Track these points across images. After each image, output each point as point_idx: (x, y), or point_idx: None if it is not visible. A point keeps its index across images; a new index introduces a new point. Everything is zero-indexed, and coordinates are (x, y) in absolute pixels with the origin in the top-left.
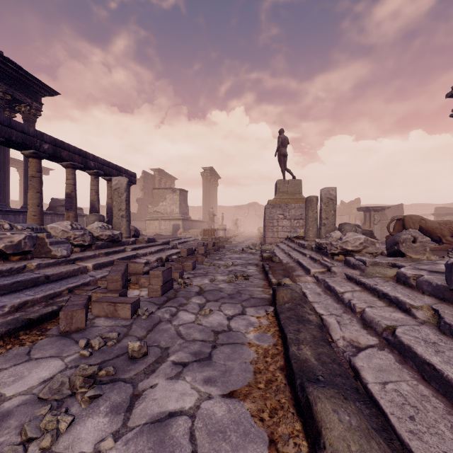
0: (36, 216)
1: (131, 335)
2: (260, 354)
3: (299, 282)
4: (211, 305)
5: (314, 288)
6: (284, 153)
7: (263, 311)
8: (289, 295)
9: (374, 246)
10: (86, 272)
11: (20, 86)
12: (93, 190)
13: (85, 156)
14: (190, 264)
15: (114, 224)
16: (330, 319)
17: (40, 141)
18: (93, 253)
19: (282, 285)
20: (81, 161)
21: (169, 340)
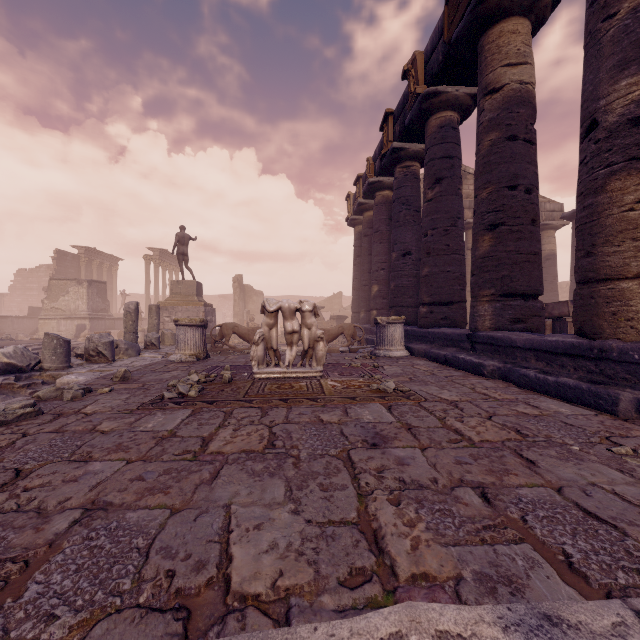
0: None
1: None
2: None
3: None
4: None
5: None
6: (182, 252)
7: None
8: None
9: None
10: None
11: None
12: None
13: None
14: None
15: None
16: None
17: None
18: None
19: None
20: None
21: None
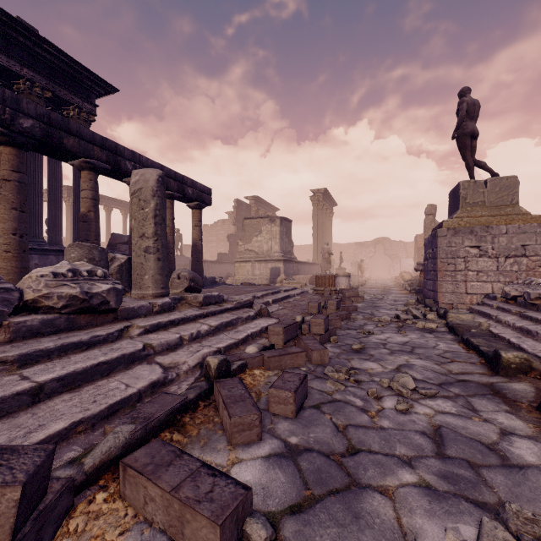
0: (10, 252)
1: None
2: None
3: None
4: None
5: None
6: (472, 132)
7: None
8: None
9: None
10: None
11: (66, 81)
12: None
13: (116, 152)
14: (289, 396)
15: (132, 266)
16: None
17: (13, 111)
18: None
19: None
20: (106, 159)
21: None
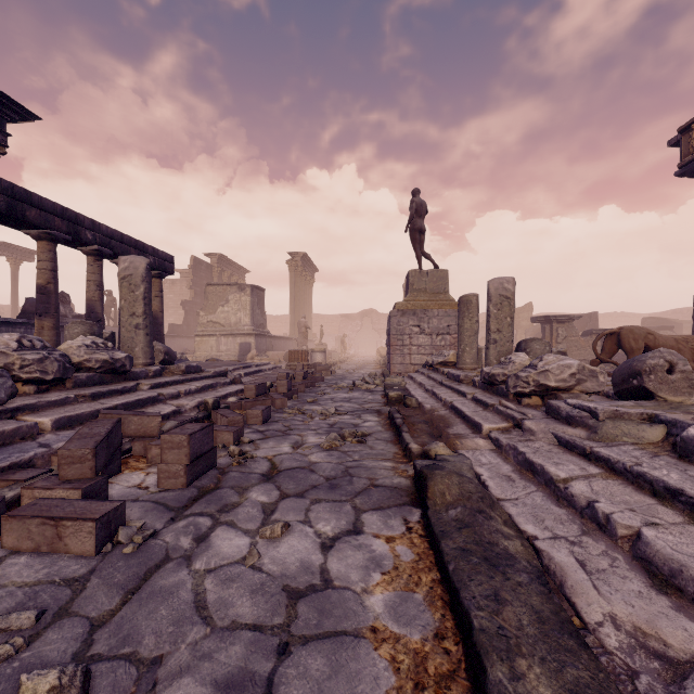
0: None
1: (75, 612)
2: (403, 672)
3: (463, 449)
4: (290, 508)
5: (496, 464)
6: (420, 228)
7: (400, 522)
8: (456, 489)
9: (596, 380)
10: (35, 437)
11: None
12: (91, 282)
13: (76, 221)
14: (259, 413)
15: (122, 340)
16: (558, 554)
17: None
18: (63, 396)
19: (432, 457)
20: (66, 229)
21: (169, 630)
